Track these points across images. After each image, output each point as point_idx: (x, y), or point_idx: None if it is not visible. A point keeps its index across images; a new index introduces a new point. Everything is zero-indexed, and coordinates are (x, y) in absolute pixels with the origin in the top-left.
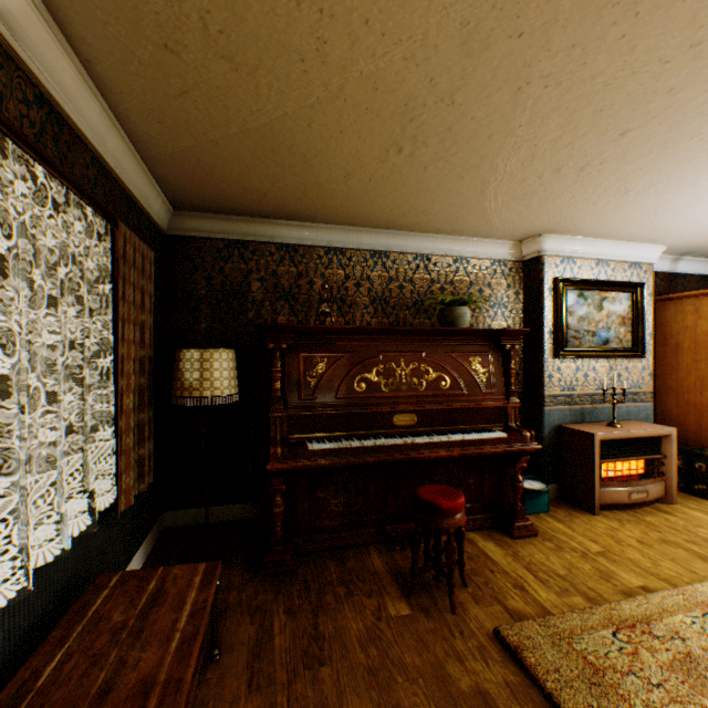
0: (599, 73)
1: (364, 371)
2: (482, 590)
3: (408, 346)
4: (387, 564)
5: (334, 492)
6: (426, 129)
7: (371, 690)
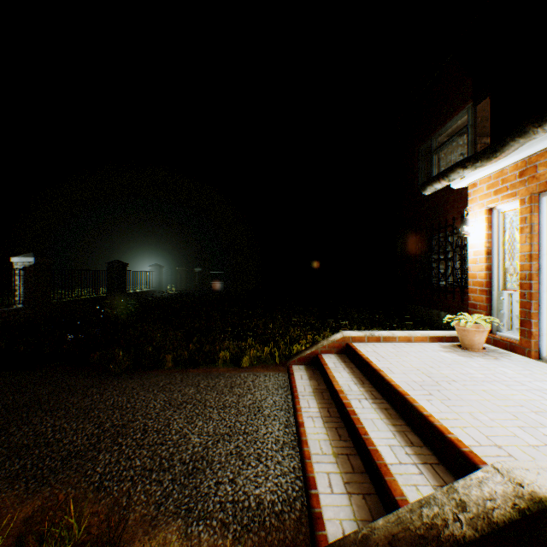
0: None
1: None
2: None
3: None
4: None
5: None
6: None
7: None
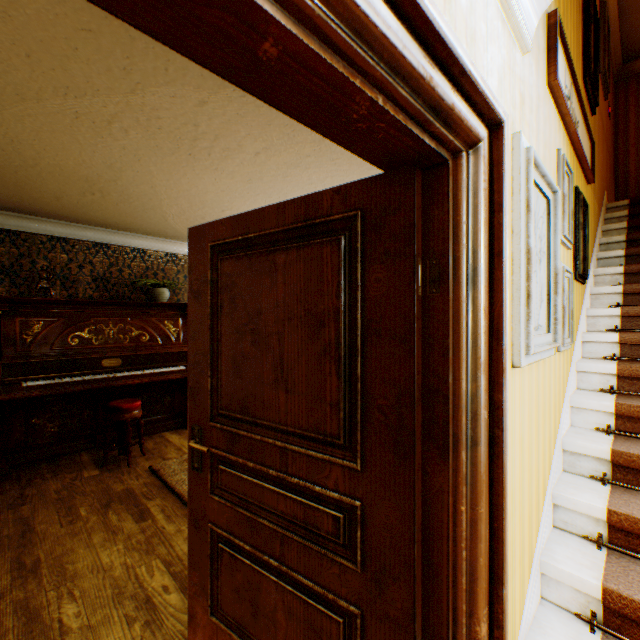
0: (190, 190)
1: (79, 330)
2: (155, 454)
3: (118, 313)
4: (94, 457)
5: (52, 418)
6: (107, 190)
7: (58, 505)
